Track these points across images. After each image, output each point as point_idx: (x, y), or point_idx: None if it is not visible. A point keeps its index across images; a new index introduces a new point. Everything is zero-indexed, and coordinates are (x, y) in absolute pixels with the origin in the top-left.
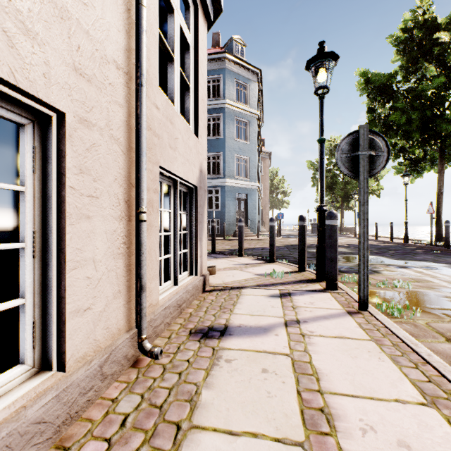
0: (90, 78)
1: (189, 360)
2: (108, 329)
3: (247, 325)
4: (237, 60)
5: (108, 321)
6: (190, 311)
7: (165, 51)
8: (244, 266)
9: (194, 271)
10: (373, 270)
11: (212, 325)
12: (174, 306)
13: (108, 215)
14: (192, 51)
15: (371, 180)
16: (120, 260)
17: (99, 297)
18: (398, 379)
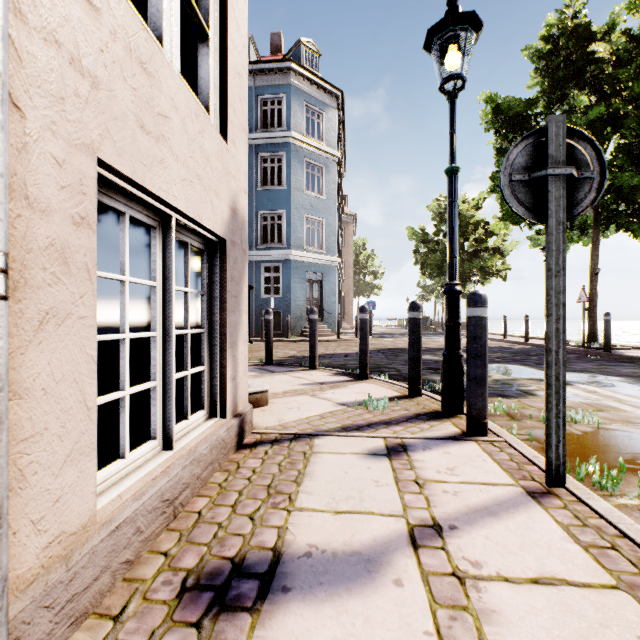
0: None
1: None
2: None
3: (327, 550)
4: (307, 73)
5: None
6: (200, 507)
7: None
8: (319, 386)
9: (218, 409)
10: (522, 391)
11: (243, 553)
12: (151, 509)
13: None
14: None
15: (495, 256)
16: None
17: None
18: None
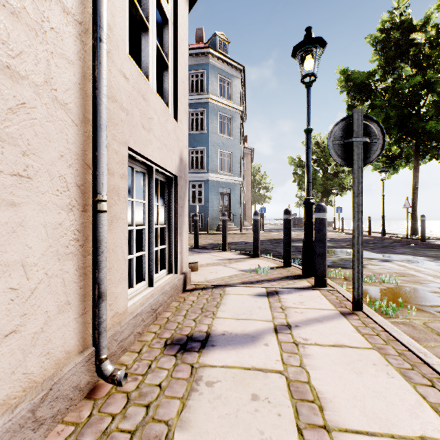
0: (16, 11)
1: (162, 384)
2: (49, 354)
3: (232, 333)
4: (220, 55)
5: (48, 344)
6: (167, 316)
7: (138, 18)
8: (228, 261)
9: (173, 269)
10: None
11: (192, 333)
12: (147, 311)
13: (48, 203)
14: (170, 26)
15: (349, 176)
16: (70, 261)
17: (33, 313)
18: (416, 404)
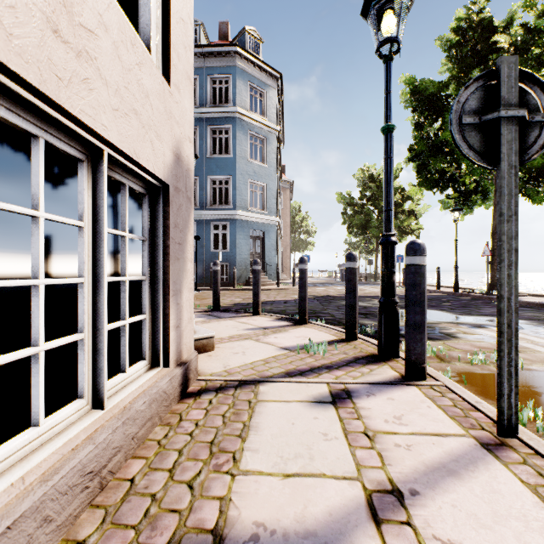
0: None
1: None
2: None
3: (276, 531)
4: (251, 57)
5: None
6: (133, 473)
7: None
8: (262, 331)
9: (160, 359)
10: (445, 333)
11: (177, 539)
12: (66, 489)
13: None
14: None
15: (410, 217)
16: None
17: None
18: None
